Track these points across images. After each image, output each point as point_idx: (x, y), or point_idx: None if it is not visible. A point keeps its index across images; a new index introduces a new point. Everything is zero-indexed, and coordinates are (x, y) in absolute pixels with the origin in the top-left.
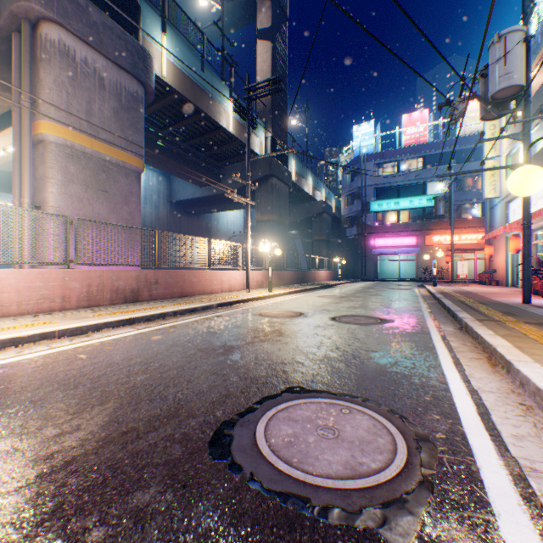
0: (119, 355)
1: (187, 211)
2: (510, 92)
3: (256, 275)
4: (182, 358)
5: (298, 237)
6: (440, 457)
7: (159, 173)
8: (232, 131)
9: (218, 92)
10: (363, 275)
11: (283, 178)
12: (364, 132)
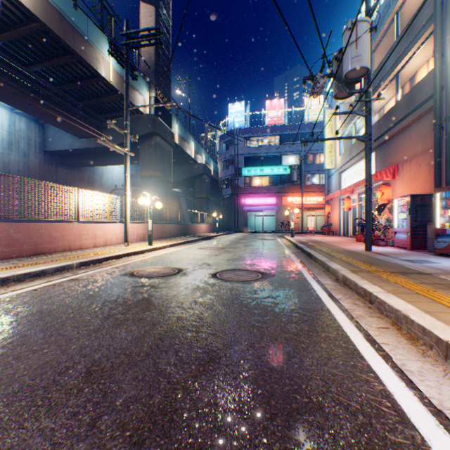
0: None
1: (66, 163)
2: (358, 74)
3: (137, 228)
4: None
5: (182, 195)
6: None
7: (30, 119)
8: (112, 81)
9: (95, 37)
10: (236, 228)
11: (167, 138)
12: (237, 110)
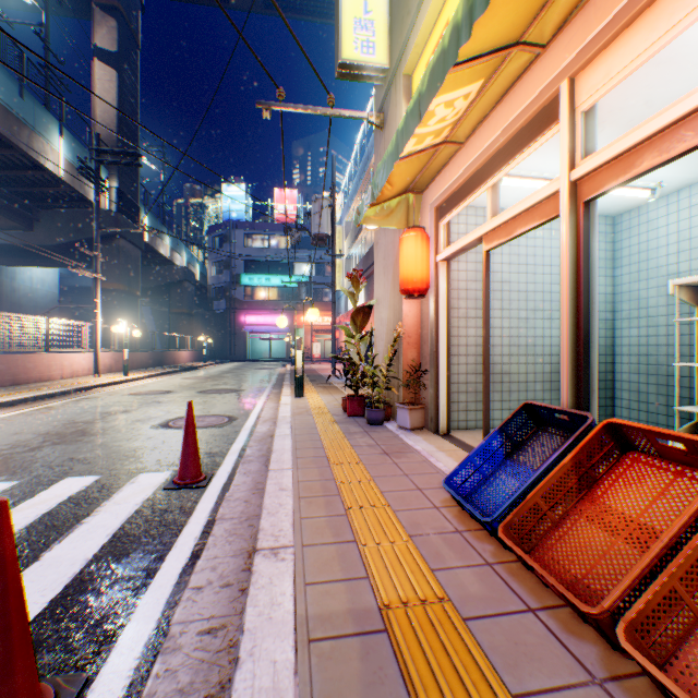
0: (36, 421)
1: None
2: (324, 236)
3: (105, 358)
4: (97, 417)
5: (147, 304)
6: (239, 419)
7: None
8: (64, 176)
9: (44, 126)
10: (234, 355)
11: (135, 239)
12: (235, 195)
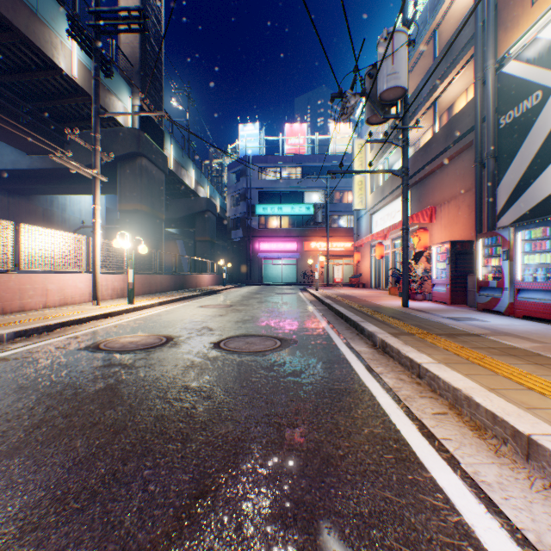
0: None
1: (7, 188)
2: (395, 95)
3: (113, 280)
4: None
5: (179, 237)
6: None
7: None
8: (76, 77)
9: (50, 13)
10: (249, 279)
11: (158, 161)
12: (250, 133)
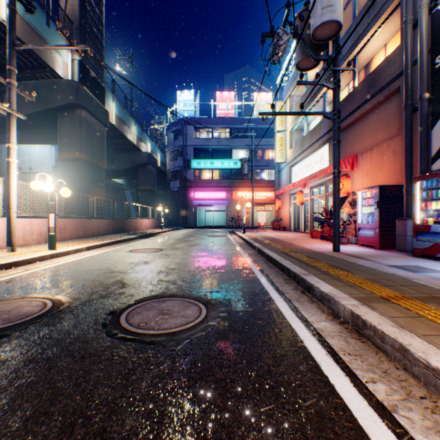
0: None
1: None
2: (328, 33)
3: (40, 224)
4: None
5: (127, 187)
6: None
7: None
8: (4, 20)
9: None
10: (185, 223)
11: (98, 114)
12: (186, 99)
